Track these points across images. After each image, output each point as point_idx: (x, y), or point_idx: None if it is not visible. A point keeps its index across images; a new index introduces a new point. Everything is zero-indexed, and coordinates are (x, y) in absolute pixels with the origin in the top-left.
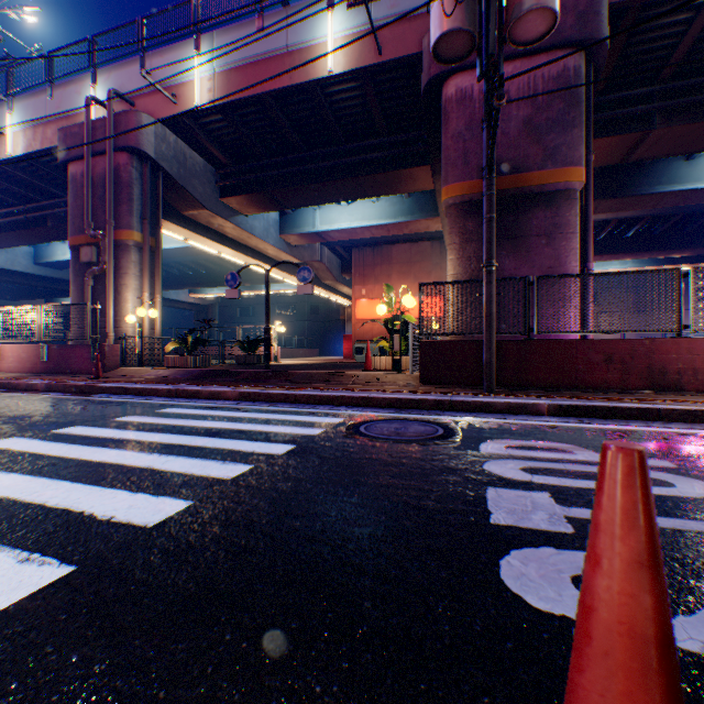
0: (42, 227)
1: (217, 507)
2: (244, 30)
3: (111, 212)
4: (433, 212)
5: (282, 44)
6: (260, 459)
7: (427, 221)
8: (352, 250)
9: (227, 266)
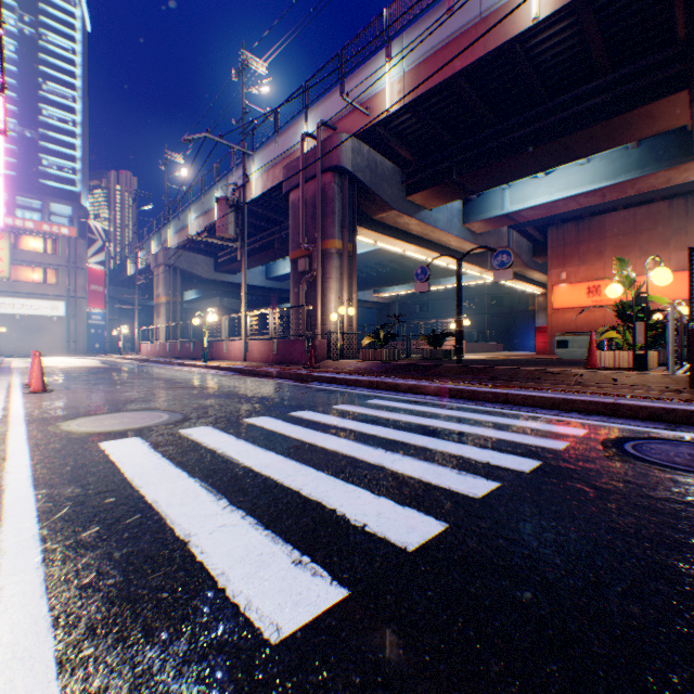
0: (271, 249)
1: (482, 541)
2: (432, 18)
3: (318, 227)
4: (679, 158)
5: (473, 14)
6: (501, 474)
7: (667, 172)
8: (546, 228)
9: (406, 265)
